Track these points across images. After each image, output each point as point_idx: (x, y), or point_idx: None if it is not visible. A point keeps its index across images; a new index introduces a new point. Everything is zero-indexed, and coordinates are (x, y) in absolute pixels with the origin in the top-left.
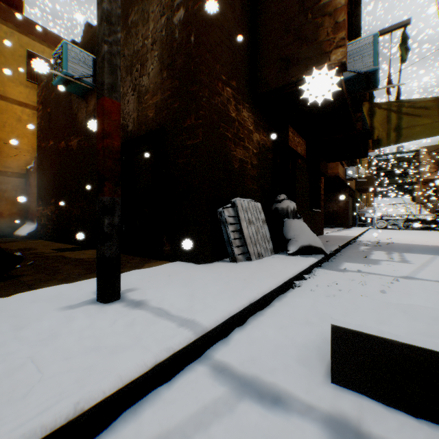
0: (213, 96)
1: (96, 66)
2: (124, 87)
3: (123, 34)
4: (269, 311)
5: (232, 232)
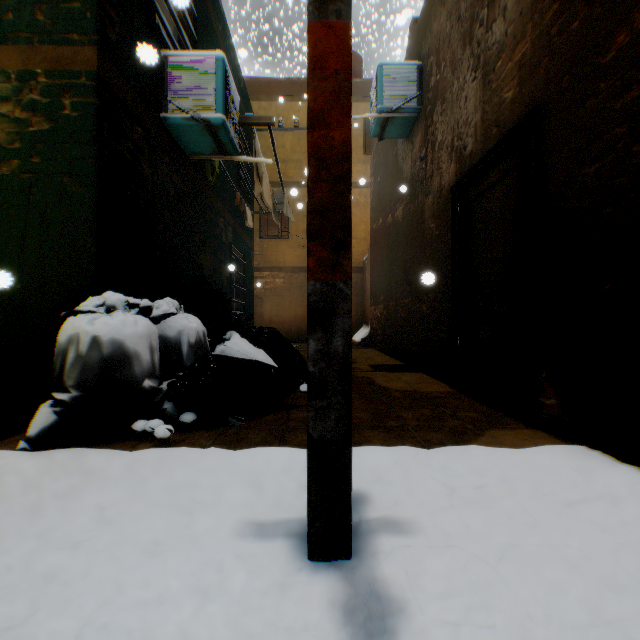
0: None
1: (421, 77)
2: (459, 77)
3: None
4: None
5: None
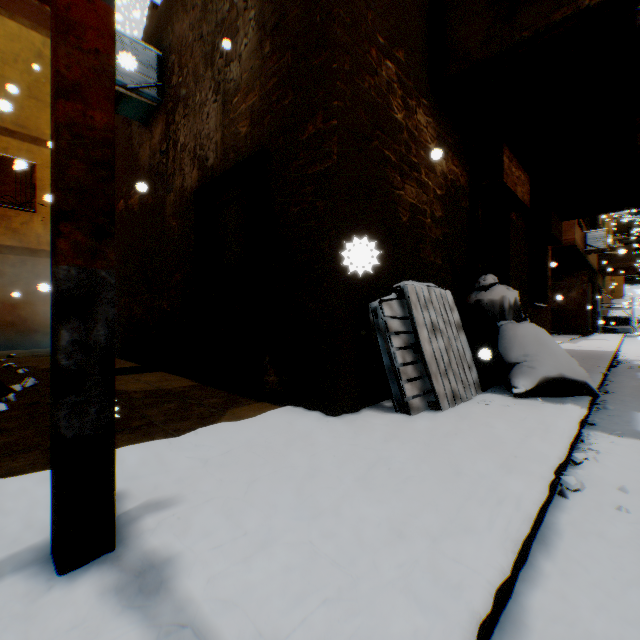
0: (360, 74)
1: (162, 69)
2: (202, 92)
3: (200, 0)
4: (536, 601)
5: (400, 351)
